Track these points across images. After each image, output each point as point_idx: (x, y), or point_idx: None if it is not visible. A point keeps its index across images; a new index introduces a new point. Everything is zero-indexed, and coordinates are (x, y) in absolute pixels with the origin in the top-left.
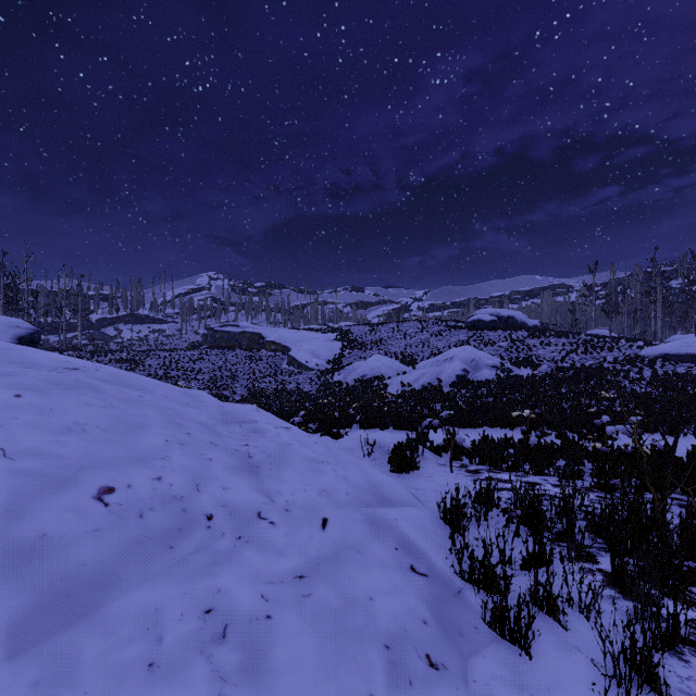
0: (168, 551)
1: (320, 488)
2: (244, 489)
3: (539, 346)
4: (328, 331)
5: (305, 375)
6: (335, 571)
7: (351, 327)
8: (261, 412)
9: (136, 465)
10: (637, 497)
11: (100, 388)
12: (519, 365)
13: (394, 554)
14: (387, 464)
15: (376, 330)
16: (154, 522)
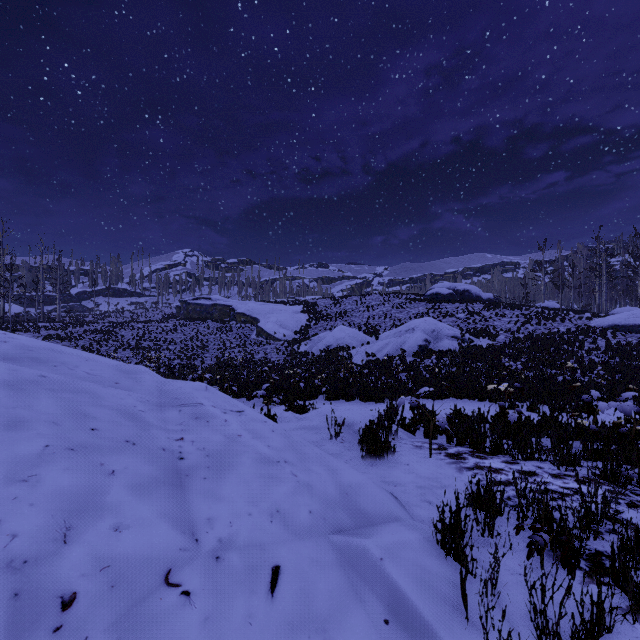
0: None
1: (272, 508)
2: (152, 525)
3: (495, 317)
4: (296, 303)
5: (272, 345)
6: None
7: (317, 300)
8: (210, 391)
9: None
10: None
11: None
12: (477, 336)
13: (383, 634)
14: (357, 448)
15: (341, 302)
16: None
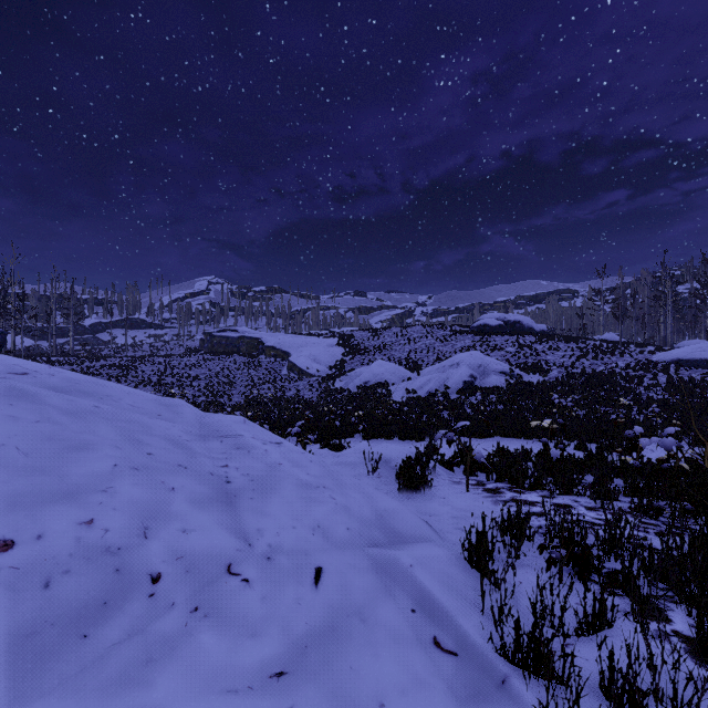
0: (77, 645)
1: (313, 524)
2: (212, 531)
3: (548, 351)
4: (330, 336)
5: (305, 382)
6: (330, 658)
7: (354, 332)
8: (248, 424)
9: (59, 504)
10: (701, 528)
11: (39, 397)
12: (528, 371)
13: (410, 619)
14: (394, 483)
15: (379, 335)
16: (66, 594)
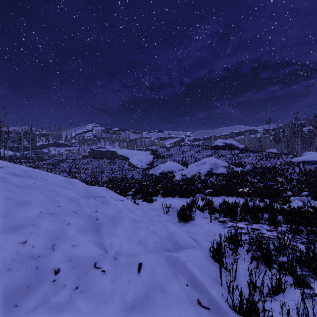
0: (11, 311)
1: (138, 240)
2: (87, 245)
3: (245, 157)
4: (147, 150)
5: (136, 171)
6: (145, 313)
7: (158, 148)
8: (108, 191)
9: (9, 233)
10: None
11: (6, 179)
12: (236, 166)
13: (185, 289)
14: (176, 218)
15: (169, 149)
16: (8, 282)
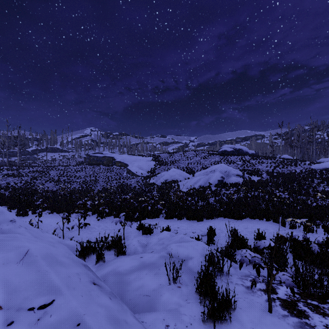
0: None
1: None
2: None
3: (258, 164)
4: (148, 156)
5: (135, 179)
6: None
7: (160, 154)
8: (24, 263)
9: None
10: None
11: None
12: (251, 174)
13: None
14: (195, 296)
15: (173, 155)
16: None
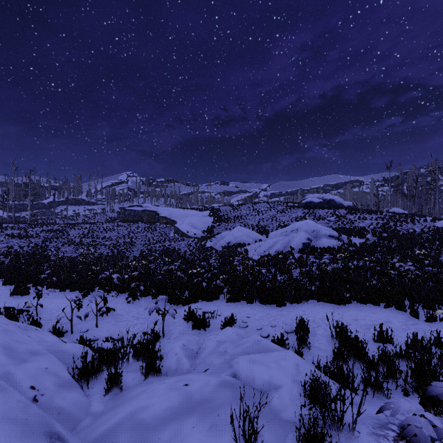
0: None
1: None
2: None
3: (358, 220)
4: (204, 209)
5: (185, 241)
6: None
7: (220, 207)
8: None
9: None
10: None
11: None
12: (350, 235)
13: None
14: None
15: (238, 208)
16: None
